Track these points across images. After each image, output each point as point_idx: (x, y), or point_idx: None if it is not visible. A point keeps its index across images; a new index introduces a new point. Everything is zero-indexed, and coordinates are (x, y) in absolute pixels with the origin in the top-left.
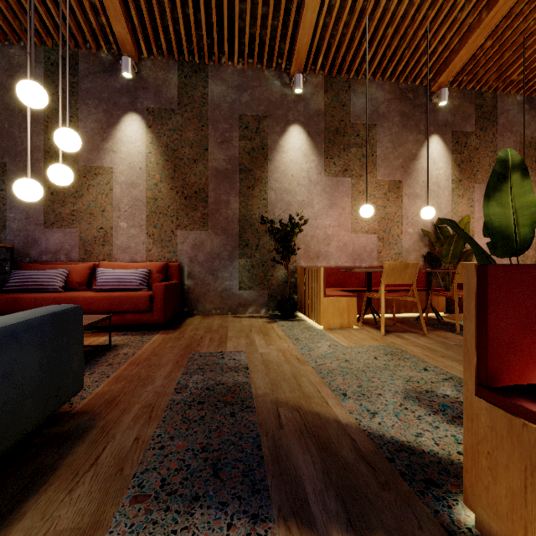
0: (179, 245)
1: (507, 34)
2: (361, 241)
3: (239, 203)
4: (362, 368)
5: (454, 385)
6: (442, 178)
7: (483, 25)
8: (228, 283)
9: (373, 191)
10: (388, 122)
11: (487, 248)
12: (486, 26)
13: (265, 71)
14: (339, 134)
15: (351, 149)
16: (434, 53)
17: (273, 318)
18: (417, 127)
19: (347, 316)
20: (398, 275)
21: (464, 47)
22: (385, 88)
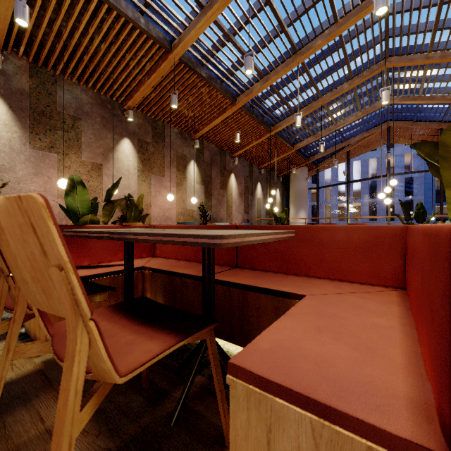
0: None
1: (162, 95)
2: None
3: None
4: None
5: None
6: (132, 168)
7: (147, 84)
8: None
9: (79, 168)
10: (91, 120)
11: (159, 214)
12: (148, 85)
13: None
14: (45, 116)
15: (57, 131)
16: (122, 85)
17: None
18: (114, 130)
19: None
20: None
21: (139, 91)
22: (89, 94)
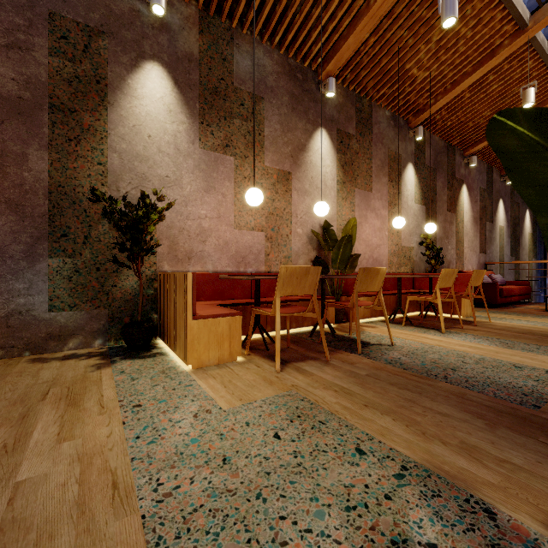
0: None
1: (387, 37)
2: (246, 240)
3: (48, 163)
4: (256, 485)
5: (422, 495)
6: (329, 177)
7: (371, 13)
8: (23, 300)
9: (261, 179)
10: (277, 99)
11: (365, 254)
12: (373, 15)
13: None
14: (219, 96)
15: (234, 120)
16: (324, 31)
17: (111, 356)
18: (306, 115)
19: (228, 344)
20: (297, 284)
21: (352, 34)
22: (274, 57)
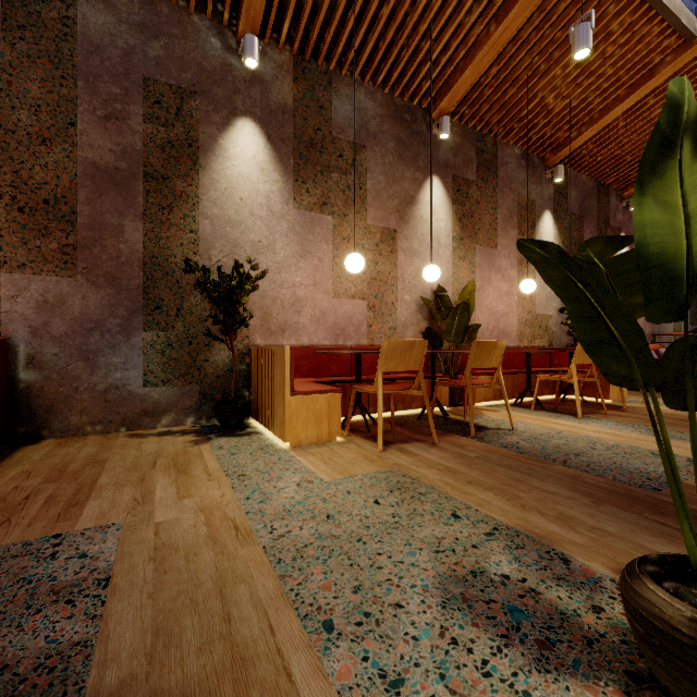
0: (5, 302)
1: (513, 65)
2: (345, 309)
3: (142, 233)
4: (357, 533)
5: (507, 547)
6: (443, 233)
7: (492, 41)
8: (119, 375)
9: (362, 239)
10: (380, 146)
11: (488, 324)
12: (494, 44)
13: (193, 15)
14: (315, 148)
15: (332, 174)
16: (436, 64)
17: (206, 433)
18: (415, 161)
19: (327, 423)
20: (400, 359)
21: (470, 65)
22: (377, 98)
